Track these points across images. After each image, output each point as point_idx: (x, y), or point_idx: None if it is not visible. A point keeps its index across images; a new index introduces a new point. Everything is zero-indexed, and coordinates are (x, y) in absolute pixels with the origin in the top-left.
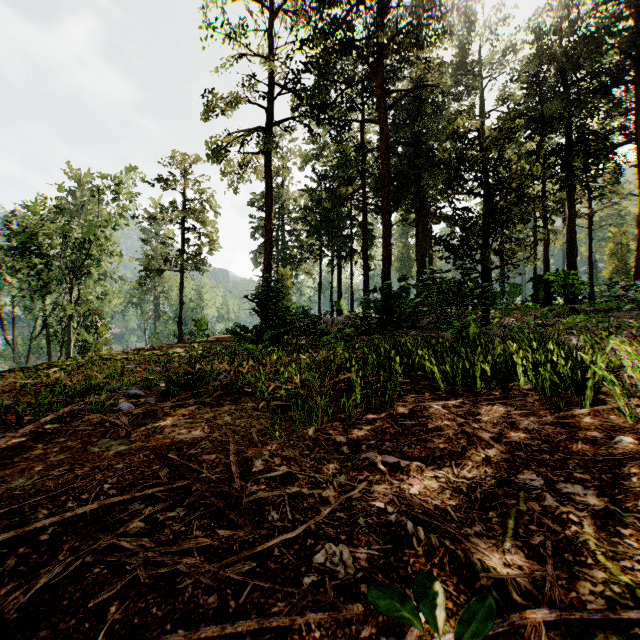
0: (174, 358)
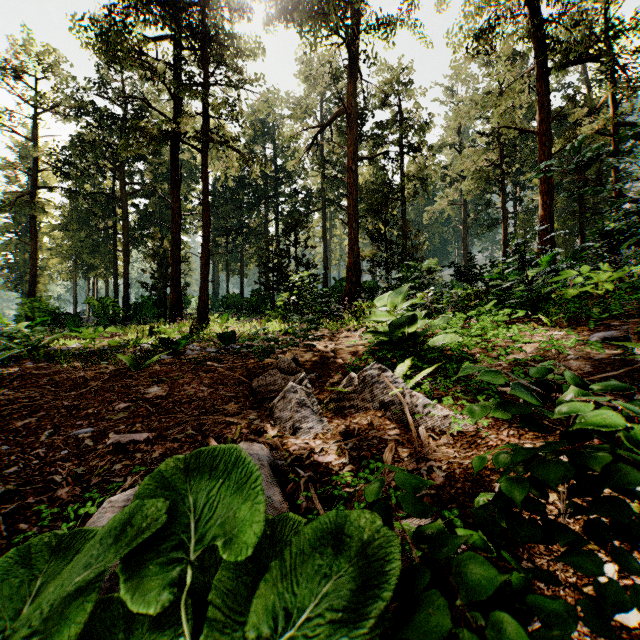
0: None
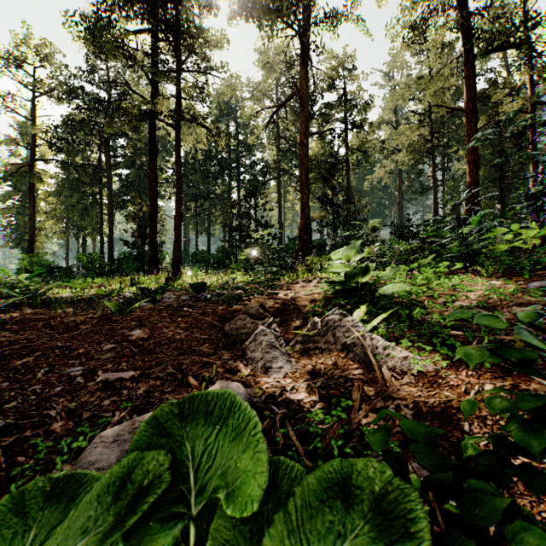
0: None
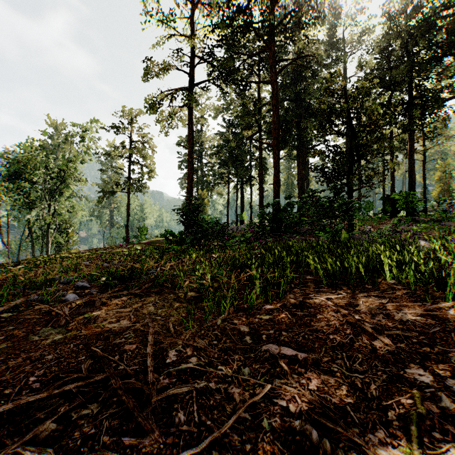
0: (119, 256)
